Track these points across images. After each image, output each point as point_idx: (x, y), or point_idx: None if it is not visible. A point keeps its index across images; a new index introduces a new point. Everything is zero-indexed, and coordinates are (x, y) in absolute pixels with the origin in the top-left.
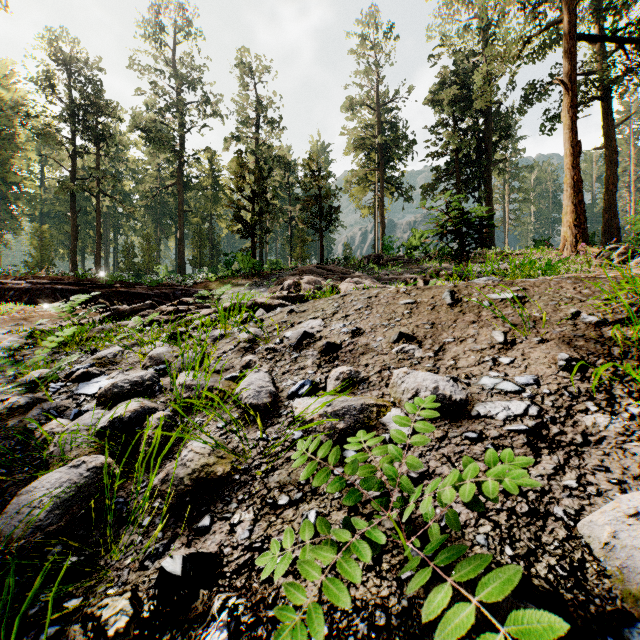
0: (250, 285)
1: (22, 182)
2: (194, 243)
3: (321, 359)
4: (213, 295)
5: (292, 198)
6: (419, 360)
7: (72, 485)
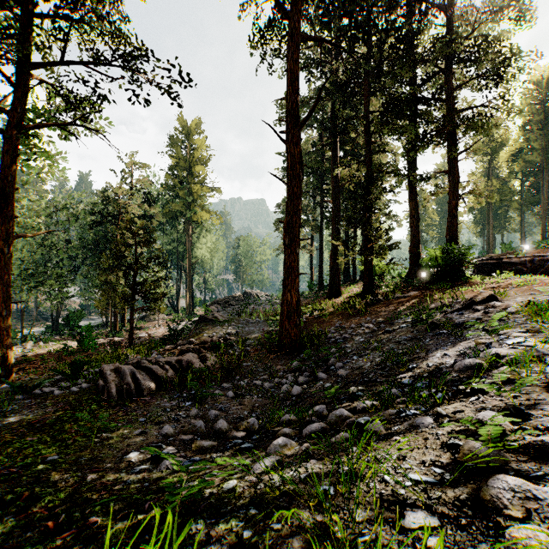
0: None
1: None
2: None
3: None
4: None
5: None
6: None
7: (470, 364)
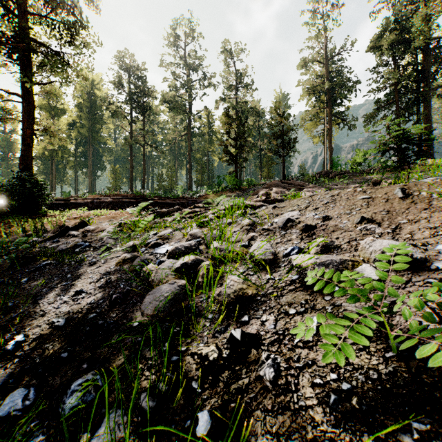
0: (234, 196)
1: (106, 142)
2: (197, 171)
3: (302, 235)
4: (211, 203)
5: (261, 135)
6: (379, 234)
7: (172, 292)
